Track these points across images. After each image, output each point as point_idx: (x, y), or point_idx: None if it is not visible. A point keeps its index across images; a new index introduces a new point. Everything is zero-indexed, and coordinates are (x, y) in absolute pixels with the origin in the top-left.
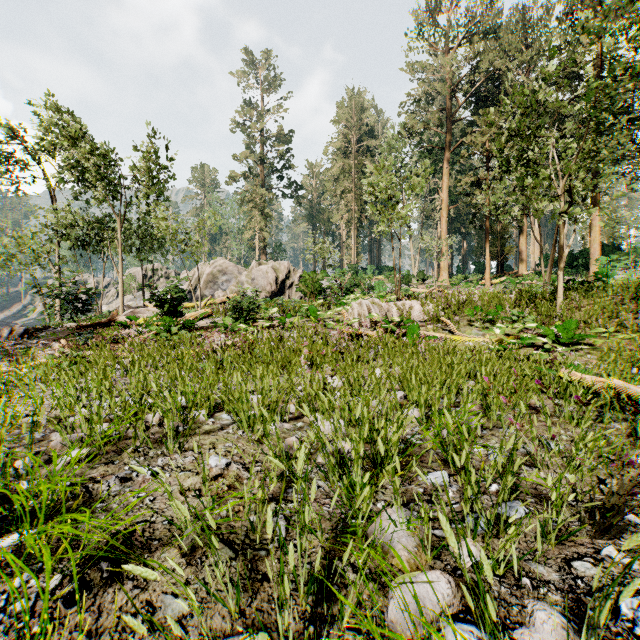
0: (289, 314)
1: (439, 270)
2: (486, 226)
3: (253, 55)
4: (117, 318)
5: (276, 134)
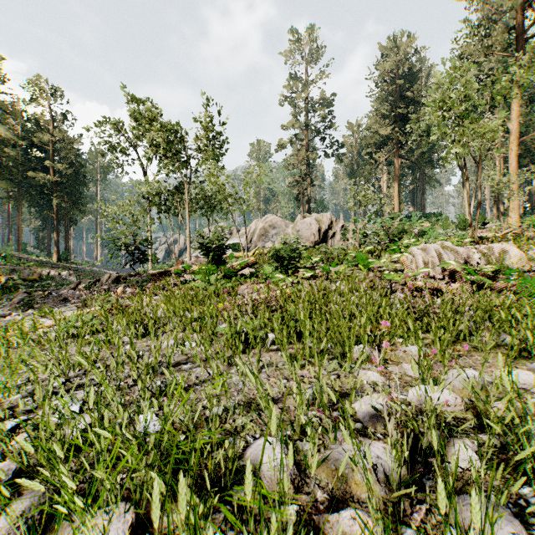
0: (333, 262)
1: (498, 213)
2: None
3: (298, 34)
4: (180, 267)
5: (319, 100)
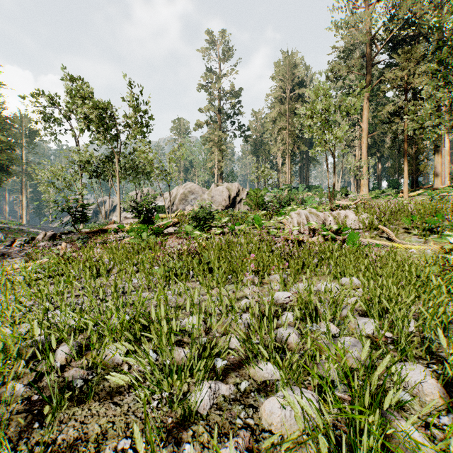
0: (237, 222)
1: (357, 187)
2: (404, 148)
3: (213, 35)
4: (113, 226)
5: (229, 91)
